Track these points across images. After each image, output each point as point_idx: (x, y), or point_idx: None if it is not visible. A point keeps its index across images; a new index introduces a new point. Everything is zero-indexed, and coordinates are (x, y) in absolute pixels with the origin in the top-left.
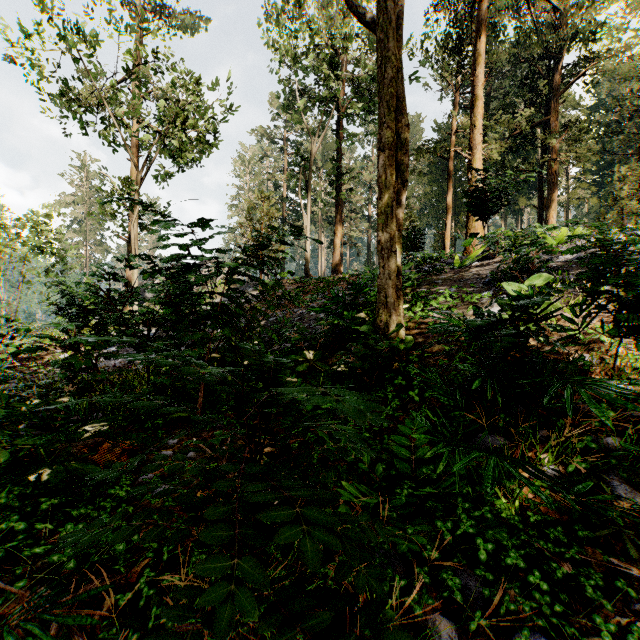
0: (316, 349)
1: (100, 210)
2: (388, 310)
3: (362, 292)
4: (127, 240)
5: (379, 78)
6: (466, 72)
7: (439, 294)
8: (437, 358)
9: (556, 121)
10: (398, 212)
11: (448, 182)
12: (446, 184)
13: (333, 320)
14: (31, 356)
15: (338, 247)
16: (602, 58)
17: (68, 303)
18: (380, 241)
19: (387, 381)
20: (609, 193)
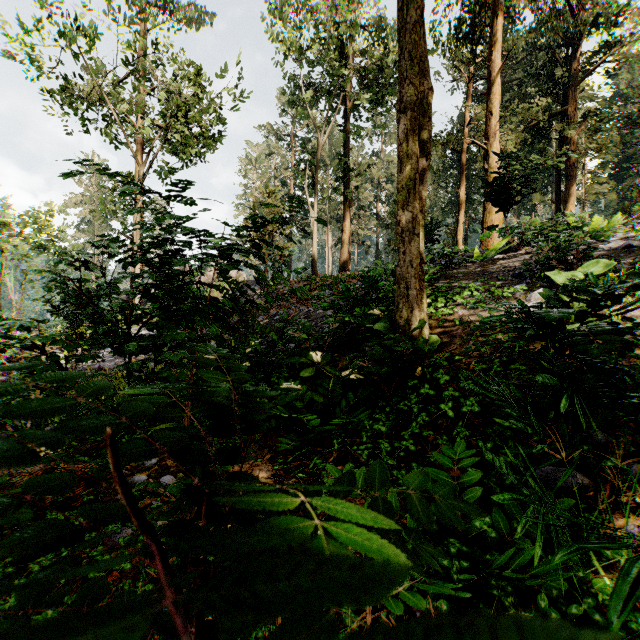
0: (324, 350)
1: (102, 207)
2: (409, 304)
3: (375, 286)
4: (132, 238)
5: (399, 24)
6: (480, 60)
7: (461, 288)
8: (469, 361)
9: (575, 111)
10: (420, 190)
11: (461, 176)
12: (457, 180)
13: (343, 317)
14: (23, 356)
15: (346, 244)
16: (625, 43)
17: (64, 301)
18: (400, 222)
19: (410, 390)
20: (627, 188)
